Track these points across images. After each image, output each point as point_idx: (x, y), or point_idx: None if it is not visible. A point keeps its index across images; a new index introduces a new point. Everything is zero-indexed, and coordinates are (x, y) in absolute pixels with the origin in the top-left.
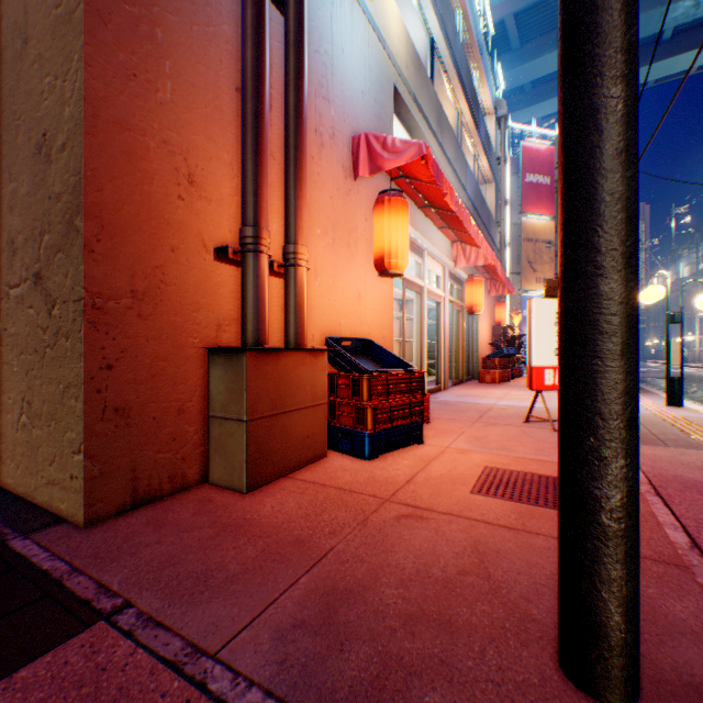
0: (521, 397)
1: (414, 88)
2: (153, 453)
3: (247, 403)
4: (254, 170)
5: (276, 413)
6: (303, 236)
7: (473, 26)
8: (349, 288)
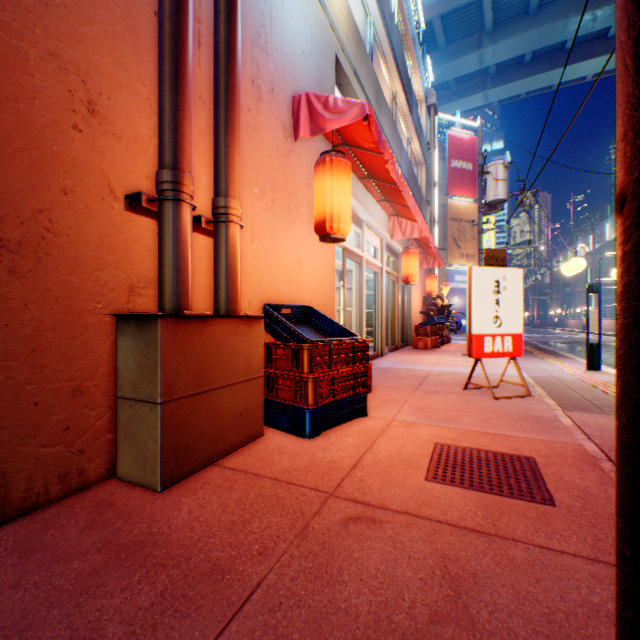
0: (454, 362)
1: (354, 61)
2: (33, 448)
3: (162, 382)
4: (173, 103)
5: (200, 391)
6: (236, 189)
7: (408, 17)
8: (290, 253)
